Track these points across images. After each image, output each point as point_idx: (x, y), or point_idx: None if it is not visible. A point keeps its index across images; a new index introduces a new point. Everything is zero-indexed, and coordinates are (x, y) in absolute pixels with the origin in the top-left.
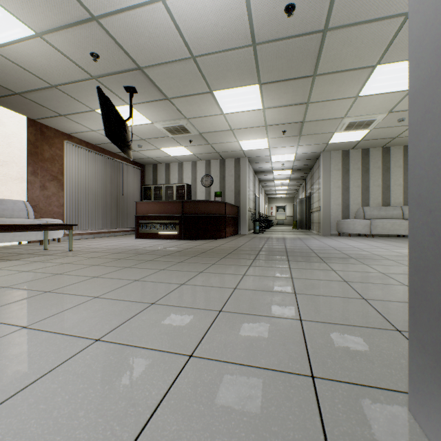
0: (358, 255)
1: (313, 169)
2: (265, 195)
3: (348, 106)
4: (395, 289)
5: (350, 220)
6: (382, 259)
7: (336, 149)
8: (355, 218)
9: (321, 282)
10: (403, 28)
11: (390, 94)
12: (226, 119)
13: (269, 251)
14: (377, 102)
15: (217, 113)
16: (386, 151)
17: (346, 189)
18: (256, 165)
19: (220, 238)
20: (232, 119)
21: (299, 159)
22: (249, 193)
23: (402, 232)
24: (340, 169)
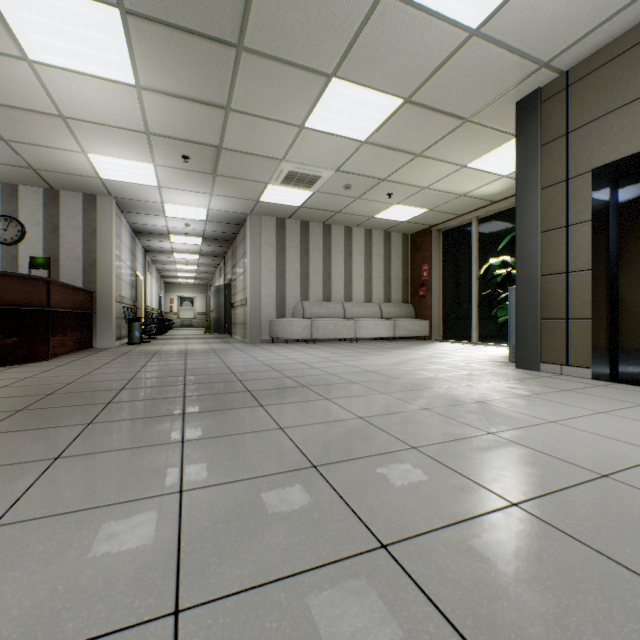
0: (310, 378)
1: (237, 242)
2: (160, 277)
3: (289, 140)
4: (410, 469)
5: (287, 319)
6: (344, 382)
7: (269, 213)
8: (294, 316)
9: (263, 491)
10: (373, 18)
11: (342, 140)
12: (41, 80)
13: (145, 387)
14: (326, 147)
15: (7, 49)
16: (327, 229)
17: (282, 274)
18: (137, 218)
19: (33, 360)
20: (60, 86)
21: (215, 220)
22: (119, 269)
23: (345, 335)
24: (274, 245)
